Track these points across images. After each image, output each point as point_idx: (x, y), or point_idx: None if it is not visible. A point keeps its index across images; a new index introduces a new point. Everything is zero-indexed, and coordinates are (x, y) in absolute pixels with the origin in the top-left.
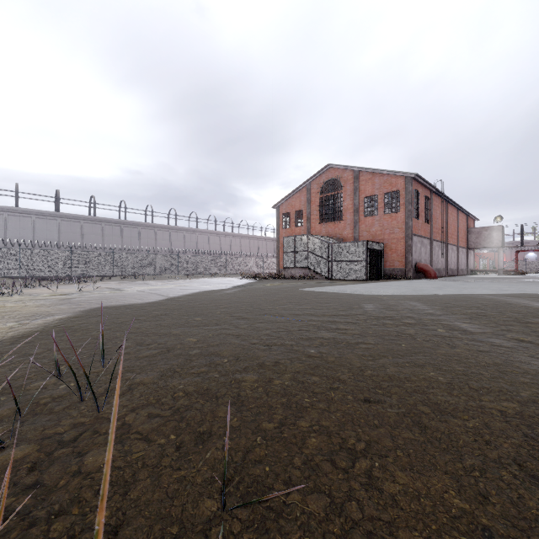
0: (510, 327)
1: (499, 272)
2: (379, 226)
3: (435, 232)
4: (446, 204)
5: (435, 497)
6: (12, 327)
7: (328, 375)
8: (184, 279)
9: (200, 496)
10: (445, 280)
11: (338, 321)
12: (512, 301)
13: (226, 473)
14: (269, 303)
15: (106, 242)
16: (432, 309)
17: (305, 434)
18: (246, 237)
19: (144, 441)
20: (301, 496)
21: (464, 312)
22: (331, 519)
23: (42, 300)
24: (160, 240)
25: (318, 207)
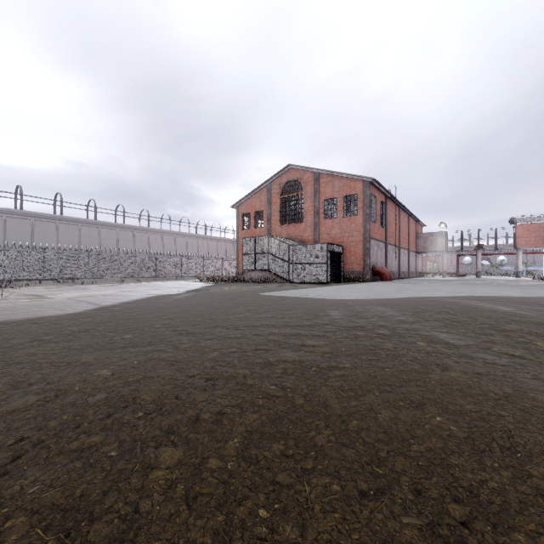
0: (491, 337)
1: (443, 274)
2: (338, 228)
3: (390, 236)
4: (399, 209)
5: None
6: None
7: (296, 436)
8: (132, 282)
9: None
10: (401, 283)
11: (304, 334)
12: (476, 304)
13: None
14: (224, 311)
15: (37, 240)
16: (402, 316)
17: None
18: (204, 237)
19: None
20: None
21: (436, 318)
22: None
23: None
24: (105, 239)
25: (279, 208)
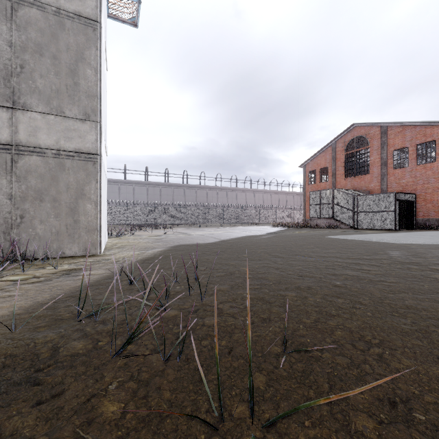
0: None
1: None
2: (410, 177)
3: None
4: None
5: (432, 375)
6: (138, 254)
7: (351, 299)
8: (228, 227)
9: (270, 344)
10: None
11: (362, 263)
12: None
13: (283, 338)
14: (299, 247)
15: (175, 200)
16: None
17: (333, 328)
18: (276, 192)
19: (232, 317)
20: (331, 355)
21: None
22: (351, 368)
23: (146, 239)
24: (210, 197)
25: (343, 163)
